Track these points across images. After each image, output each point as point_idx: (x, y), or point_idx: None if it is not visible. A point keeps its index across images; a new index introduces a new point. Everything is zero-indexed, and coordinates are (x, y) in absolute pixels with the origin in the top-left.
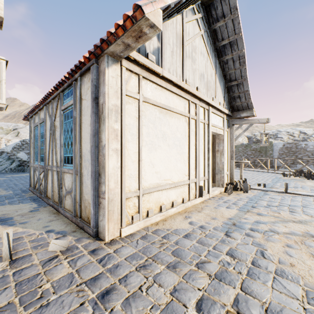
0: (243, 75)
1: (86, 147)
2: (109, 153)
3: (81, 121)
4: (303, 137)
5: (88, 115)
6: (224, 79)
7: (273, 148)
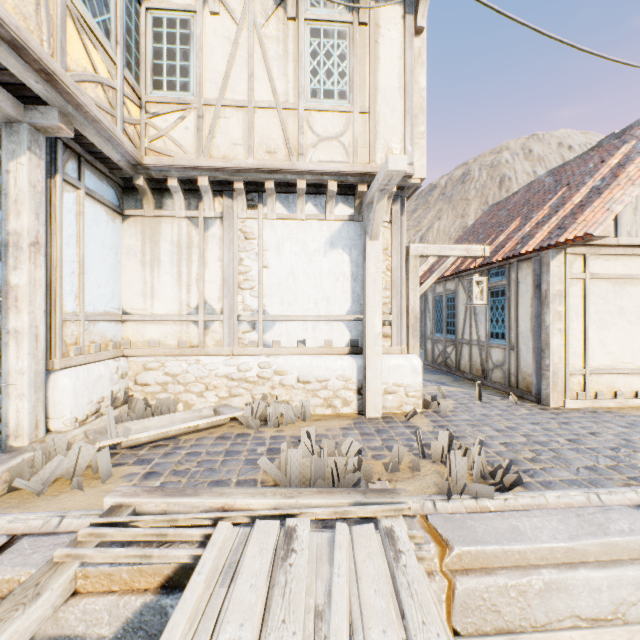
0: None
1: (524, 326)
2: (552, 333)
3: (517, 302)
4: None
5: (526, 298)
6: None
7: None
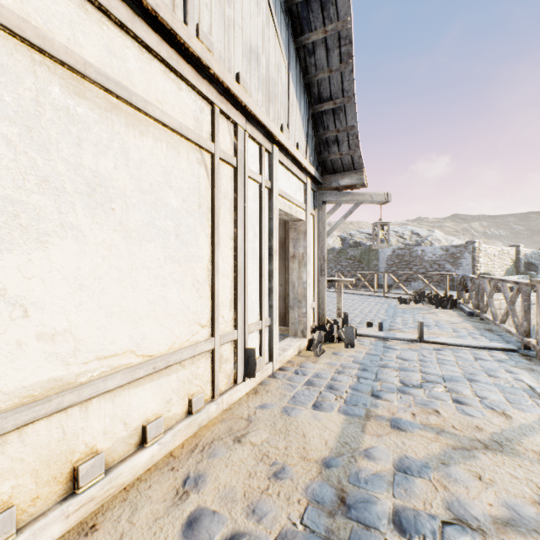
0: (347, 88)
1: None
2: None
3: None
4: (416, 240)
5: None
6: (308, 95)
7: (379, 256)
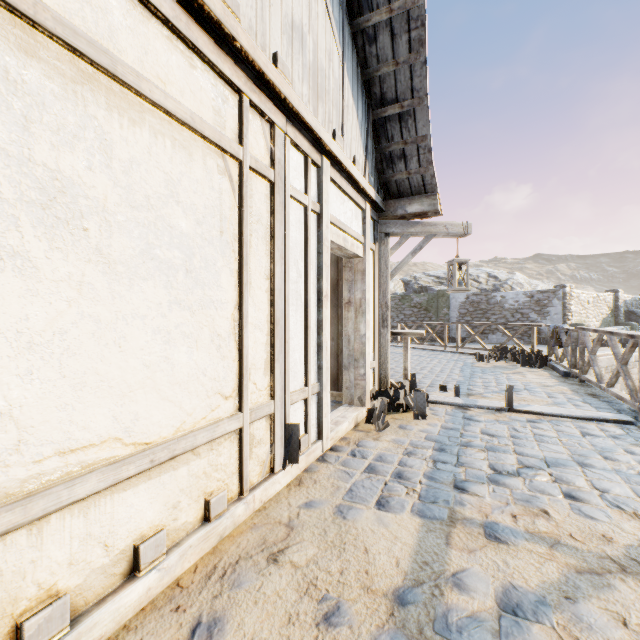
0: (417, 86)
1: None
2: None
3: None
4: (494, 284)
5: None
6: (368, 96)
7: (450, 303)
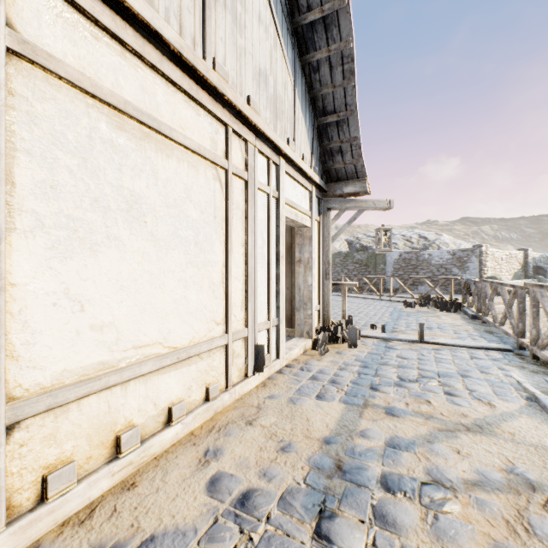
0: (350, 102)
1: None
2: None
3: None
4: (424, 243)
5: None
6: (313, 109)
7: (386, 260)
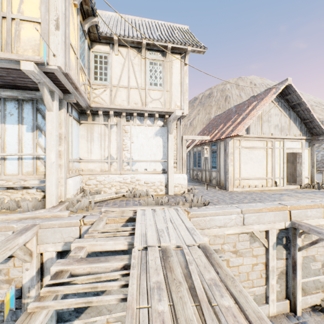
0: (312, 117)
1: (222, 164)
2: (229, 166)
3: (220, 155)
4: None
5: (222, 154)
6: (300, 119)
7: None
